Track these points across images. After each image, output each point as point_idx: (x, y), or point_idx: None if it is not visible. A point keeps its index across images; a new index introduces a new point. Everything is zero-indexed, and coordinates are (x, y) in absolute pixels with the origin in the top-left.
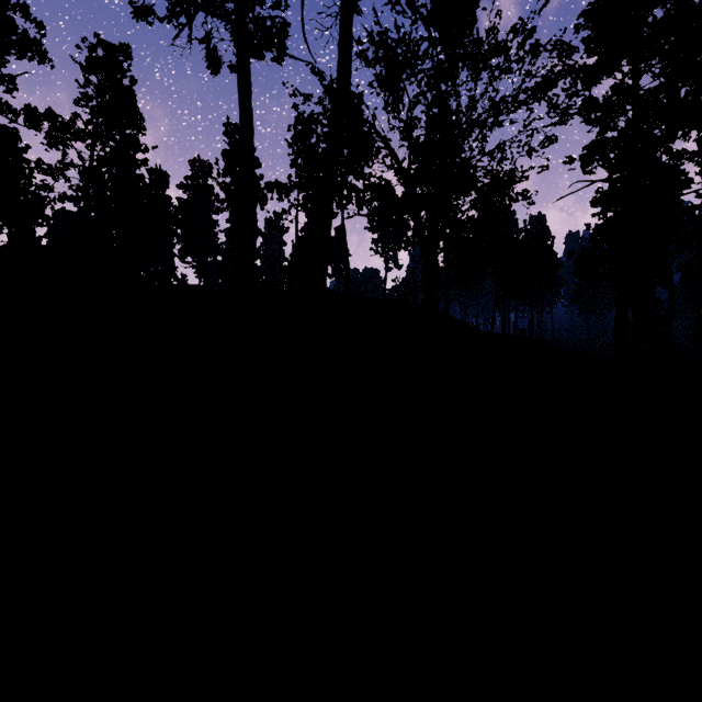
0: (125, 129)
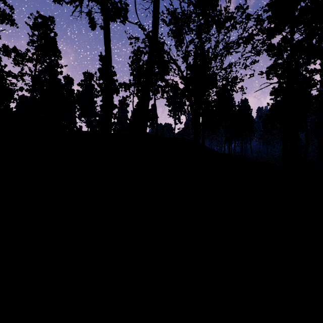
0: (51, 57)
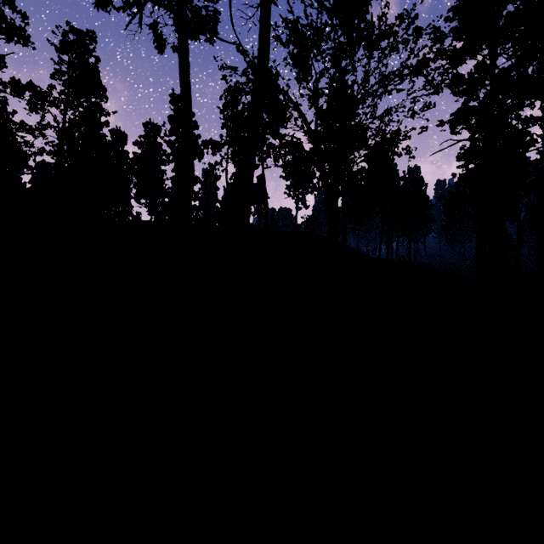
0: (91, 98)
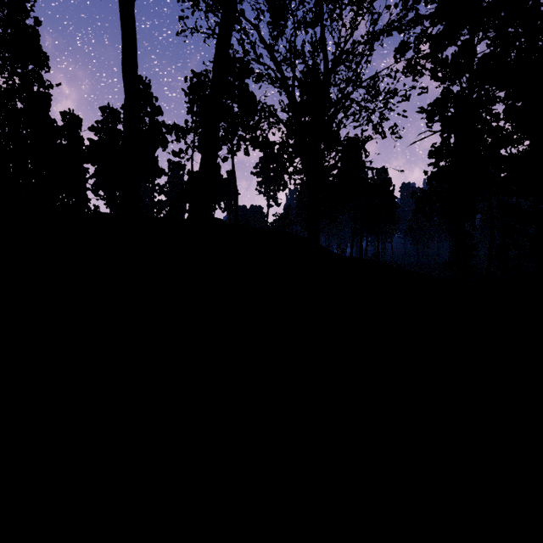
0: (28, 64)
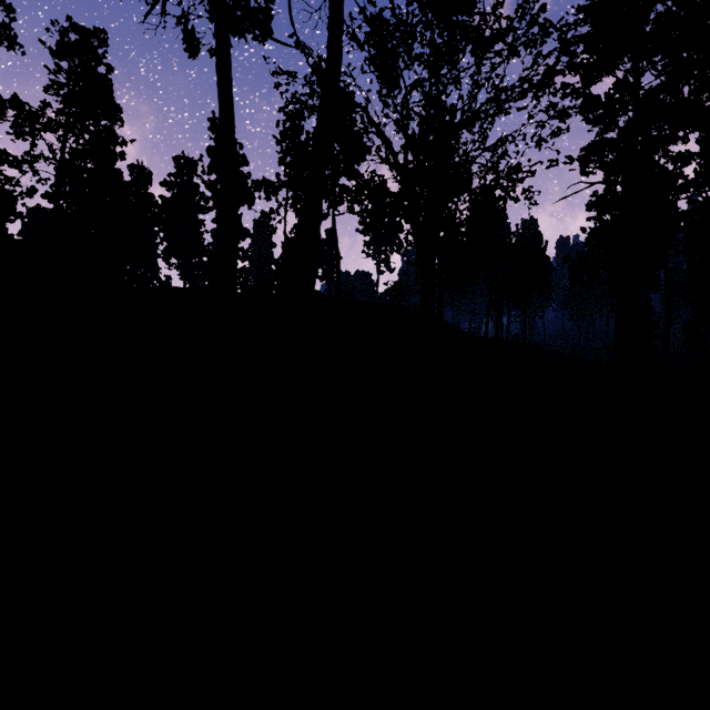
0: (100, 120)
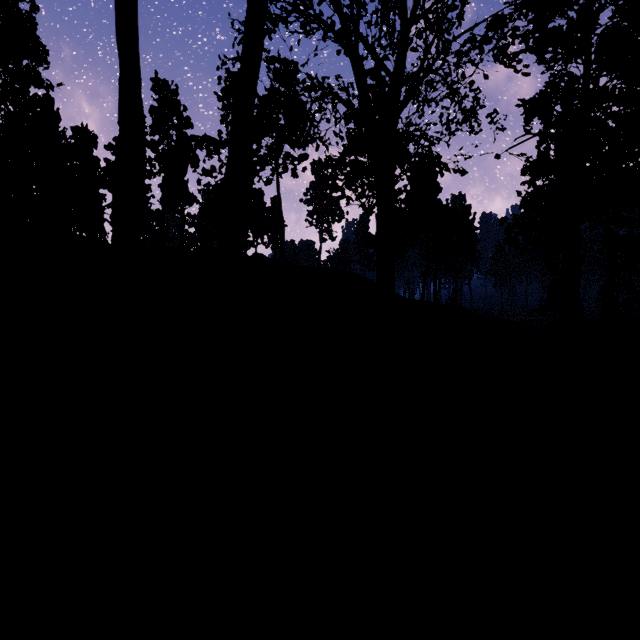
0: (21, 59)
